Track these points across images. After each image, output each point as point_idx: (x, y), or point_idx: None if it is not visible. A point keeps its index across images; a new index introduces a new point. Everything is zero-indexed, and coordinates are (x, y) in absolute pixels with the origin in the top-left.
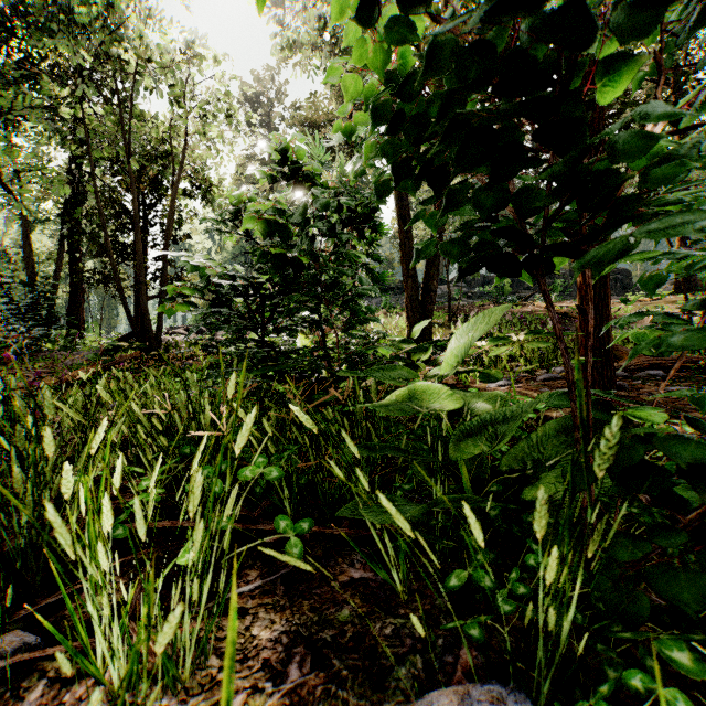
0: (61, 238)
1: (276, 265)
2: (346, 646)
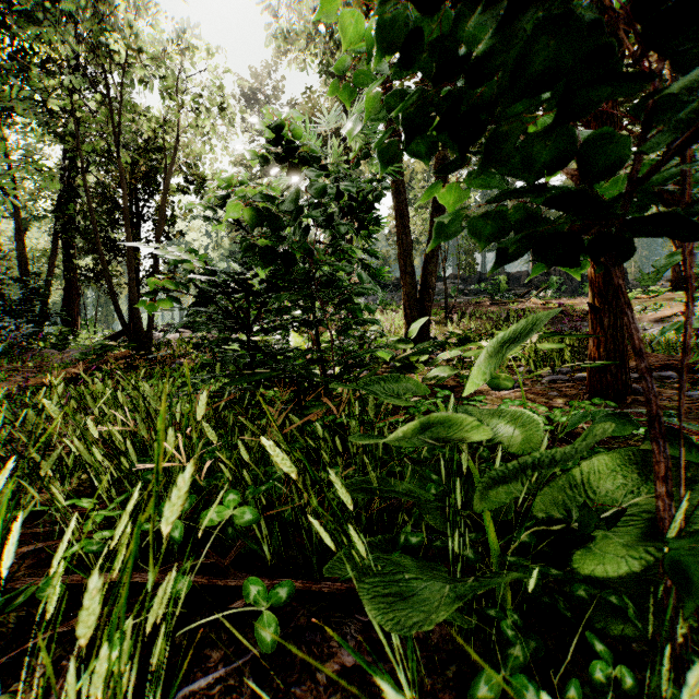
0: (54, 235)
1: (261, 258)
2: None
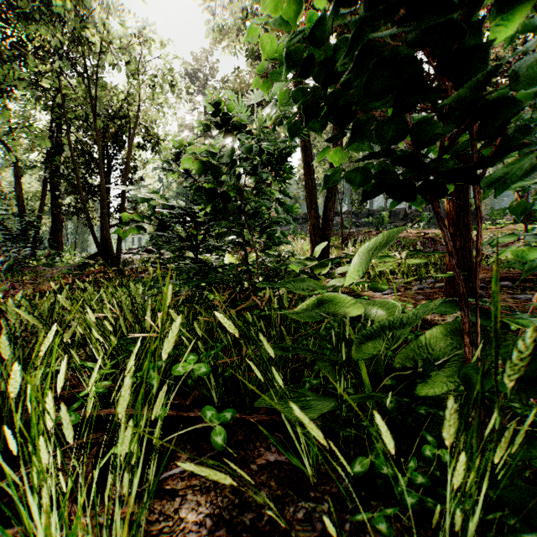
0: (44, 180)
1: (207, 197)
2: (263, 529)
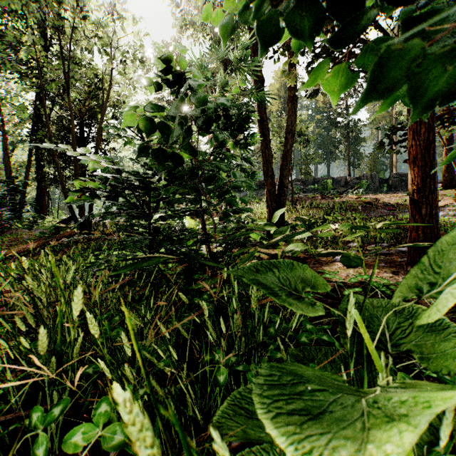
0: (29, 152)
1: (157, 159)
2: None
